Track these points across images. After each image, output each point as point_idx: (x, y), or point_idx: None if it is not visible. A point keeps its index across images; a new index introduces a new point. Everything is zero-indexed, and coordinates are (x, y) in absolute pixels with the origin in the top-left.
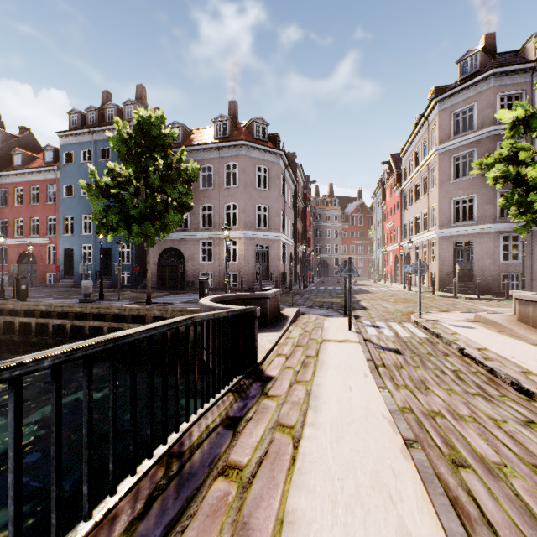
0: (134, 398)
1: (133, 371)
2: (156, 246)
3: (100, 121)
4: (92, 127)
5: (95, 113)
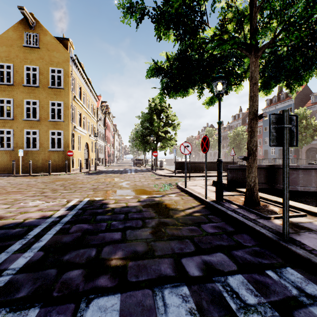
0: (296, 163)
1: (296, 161)
2: (304, 147)
3: (277, 100)
4: (275, 104)
5: (275, 98)
